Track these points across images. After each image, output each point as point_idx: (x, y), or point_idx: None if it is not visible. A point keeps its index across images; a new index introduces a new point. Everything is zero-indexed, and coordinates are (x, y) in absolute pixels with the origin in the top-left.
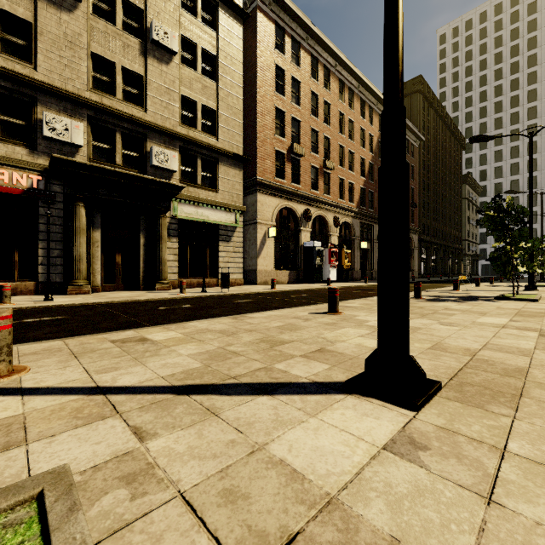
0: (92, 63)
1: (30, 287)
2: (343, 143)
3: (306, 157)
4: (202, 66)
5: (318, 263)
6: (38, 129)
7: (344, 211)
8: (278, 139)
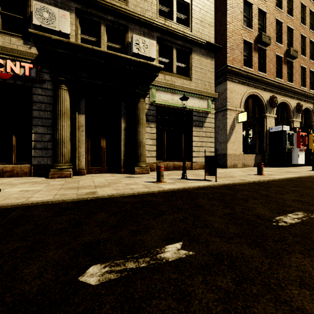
0: None
1: (25, 169)
2: (304, 33)
3: (271, 46)
4: None
5: (288, 147)
6: (32, 22)
7: (305, 98)
8: (245, 30)
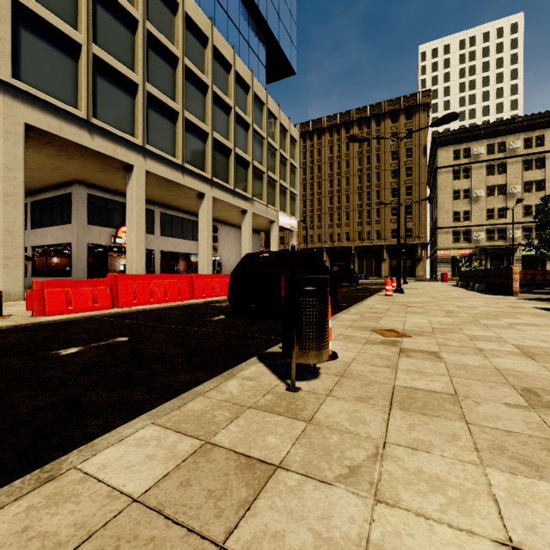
0: (486, 211)
1: None
2: None
3: None
4: (536, 187)
5: None
6: (471, 237)
7: None
8: None
